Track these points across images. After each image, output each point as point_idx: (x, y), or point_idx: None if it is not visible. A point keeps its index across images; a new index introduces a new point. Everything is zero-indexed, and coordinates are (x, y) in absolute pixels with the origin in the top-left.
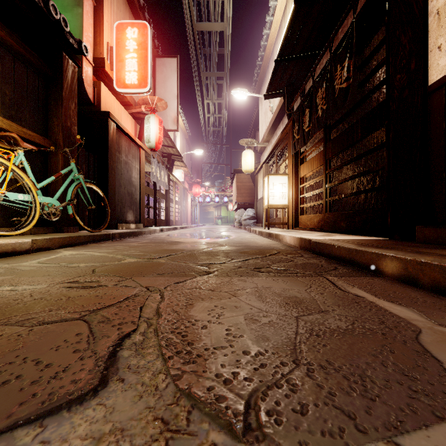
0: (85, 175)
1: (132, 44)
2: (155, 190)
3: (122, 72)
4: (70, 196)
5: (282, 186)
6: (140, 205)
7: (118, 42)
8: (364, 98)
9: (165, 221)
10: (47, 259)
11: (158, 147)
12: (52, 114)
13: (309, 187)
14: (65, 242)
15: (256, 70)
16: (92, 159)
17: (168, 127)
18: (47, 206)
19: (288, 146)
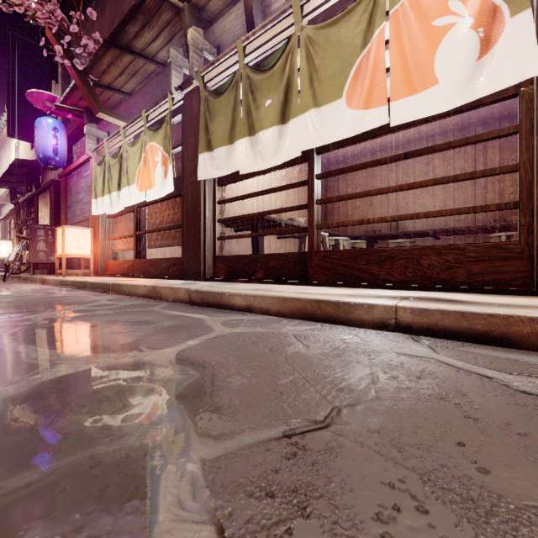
0: None
1: None
2: None
3: None
4: None
5: (8, 247)
6: None
7: None
8: None
9: None
10: None
11: None
12: None
13: None
14: None
15: None
16: None
17: None
18: None
19: None
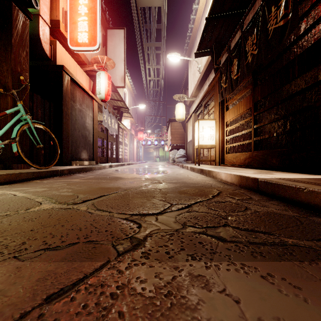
0: (40, 119)
1: (84, 8)
2: (106, 134)
3: (75, 33)
4: (16, 135)
5: (210, 129)
6: (93, 146)
7: (71, 7)
8: (302, 34)
9: (115, 159)
10: None
11: (107, 98)
12: (2, 59)
13: (233, 130)
14: (0, 179)
15: (187, 40)
16: (48, 106)
17: (117, 84)
18: None
19: (214, 96)
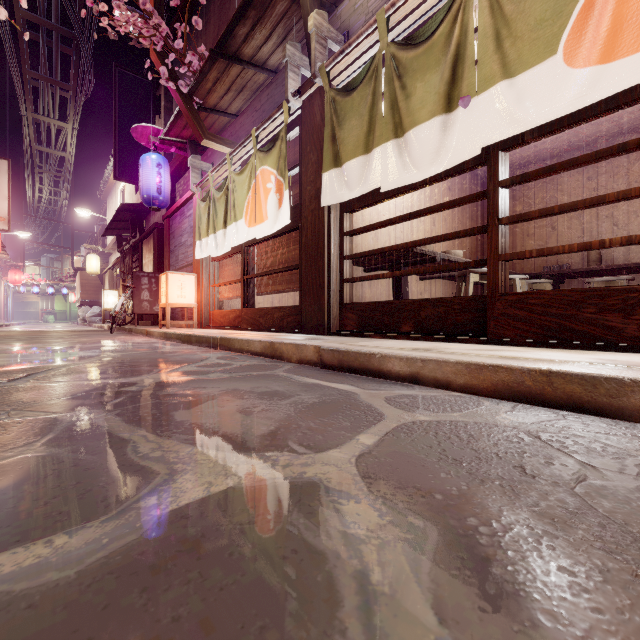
0: None
1: None
2: None
3: None
4: None
5: (115, 297)
6: None
7: None
8: None
9: None
10: None
11: None
12: None
13: None
14: None
15: (102, 185)
16: None
17: None
18: None
19: None
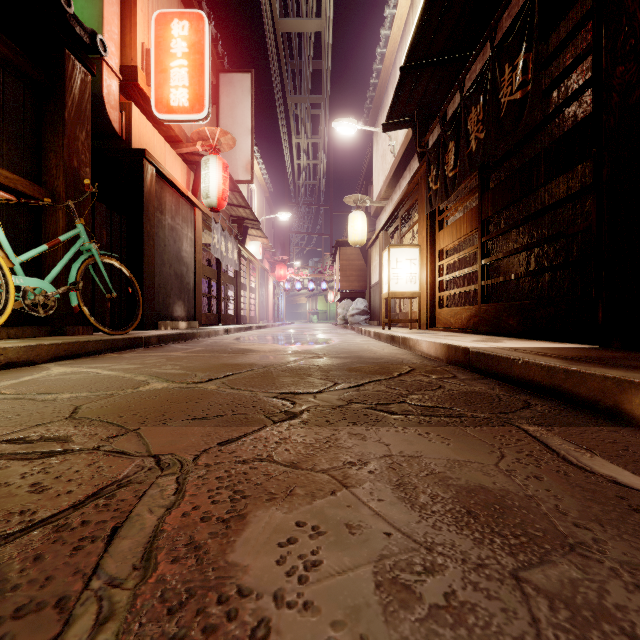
0: (106, 247)
1: (181, 45)
2: (218, 271)
3: (165, 89)
4: (75, 278)
5: (411, 263)
6: (195, 294)
7: (158, 43)
8: (550, 115)
9: (234, 317)
10: (11, 384)
11: (222, 205)
12: (48, 147)
13: (452, 266)
14: (60, 351)
15: (370, 93)
16: (117, 222)
17: (237, 177)
18: (31, 293)
19: (419, 203)
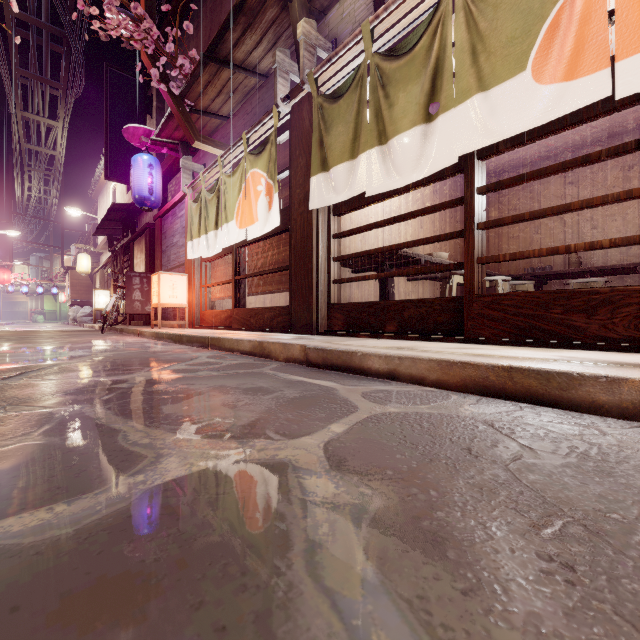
0: None
1: None
2: None
3: None
4: None
5: (106, 297)
6: None
7: None
8: None
9: None
10: None
11: None
12: None
13: None
14: None
15: (93, 184)
16: None
17: None
18: None
19: None
